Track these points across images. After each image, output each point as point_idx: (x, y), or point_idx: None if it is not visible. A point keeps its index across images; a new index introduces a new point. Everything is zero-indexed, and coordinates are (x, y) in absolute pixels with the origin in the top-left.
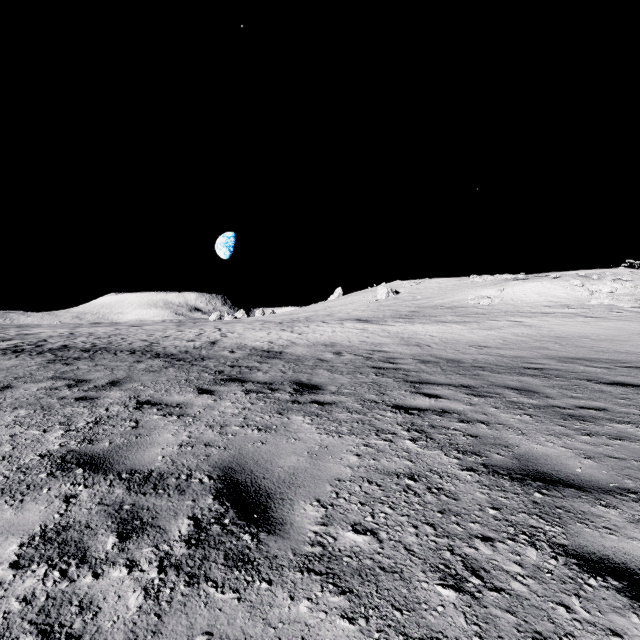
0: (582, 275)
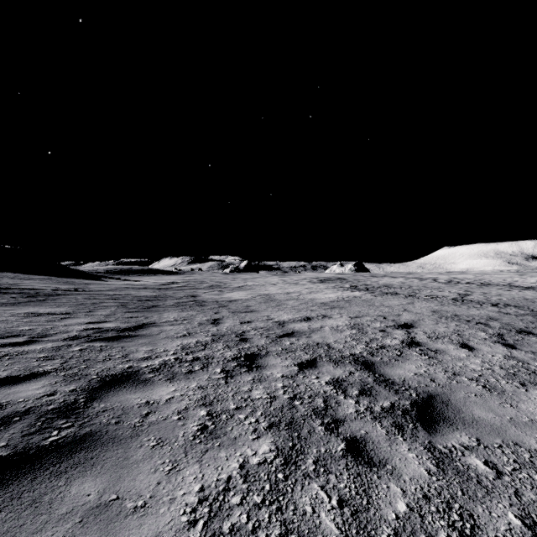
0: None
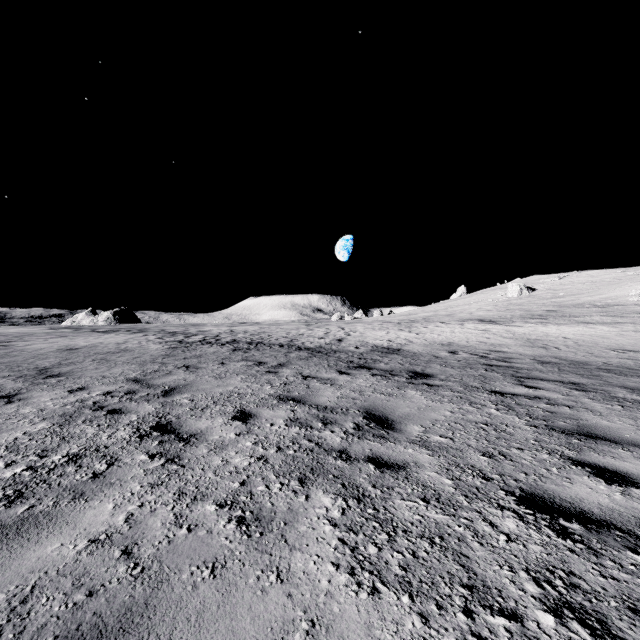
0: None
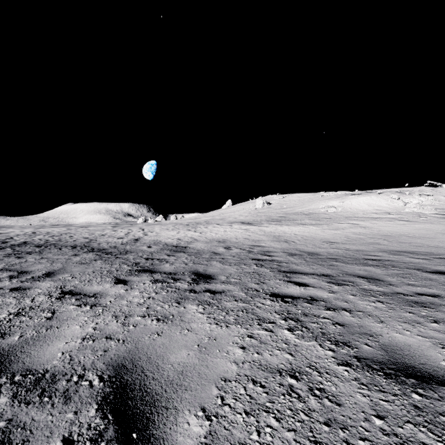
0: (398, 191)
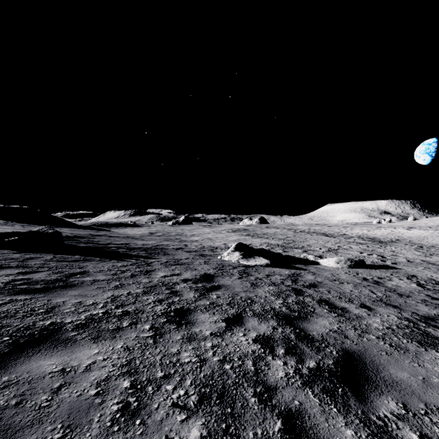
0: None
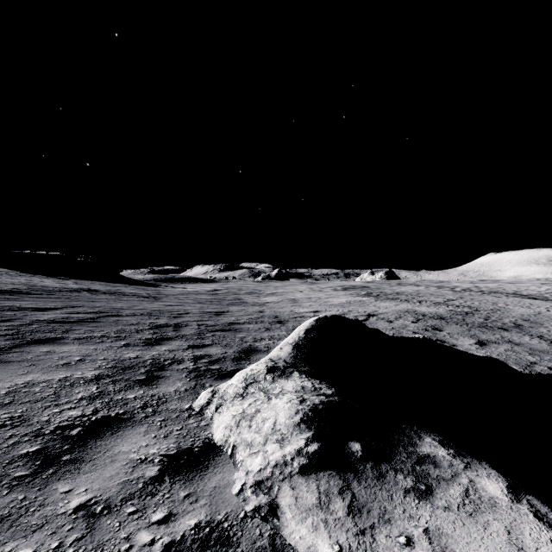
0: None
